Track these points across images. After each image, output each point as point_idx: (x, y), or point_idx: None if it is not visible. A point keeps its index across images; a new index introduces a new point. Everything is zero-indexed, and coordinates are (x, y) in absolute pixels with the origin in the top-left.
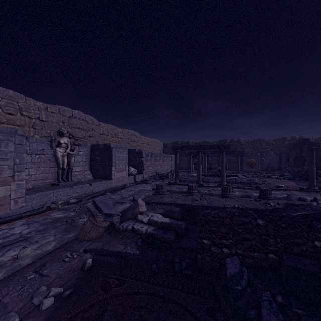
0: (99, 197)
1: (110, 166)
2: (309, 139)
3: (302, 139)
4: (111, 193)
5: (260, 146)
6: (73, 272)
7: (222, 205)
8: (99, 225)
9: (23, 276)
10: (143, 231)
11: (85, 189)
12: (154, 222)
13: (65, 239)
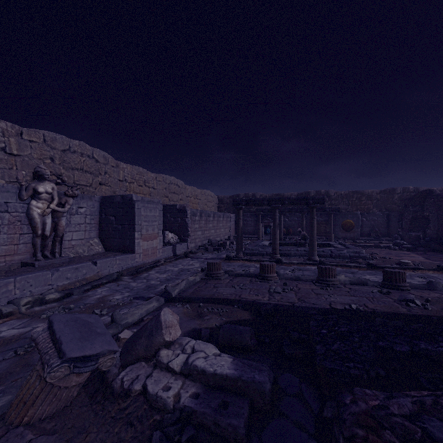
0: (107, 287)
1: (132, 232)
2: (434, 190)
3: (424, 191)
4: (130, 277)
5: (358, 201)
6: None
7: (327, 304)
8: (59, 385)
9: None
10: (167, 403)
11: (82, 272)
12: (196, 373)
13: None
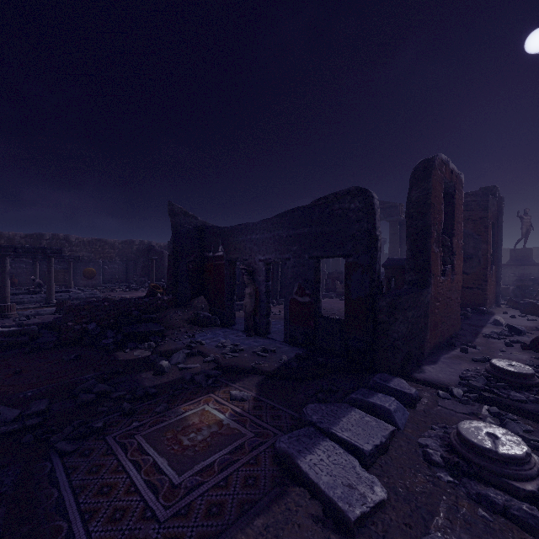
0: None
1: None
2: (155, 246)
3: (149, 246)
4: None
5: (101, 249)
6: None
7: None
8: None
9: None
10: None
11: None
12: None
13: None
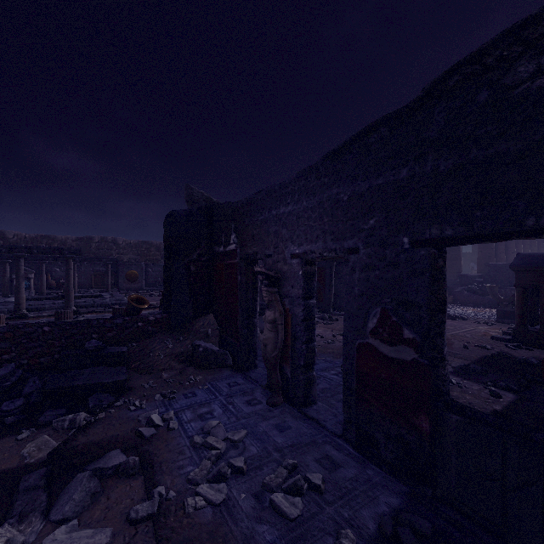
0: None
1: None
2: None
3: None
4: None
5: (147, 252)
6: None
7: None
8: None
9: None
10: None
11: None
12: None
13: None
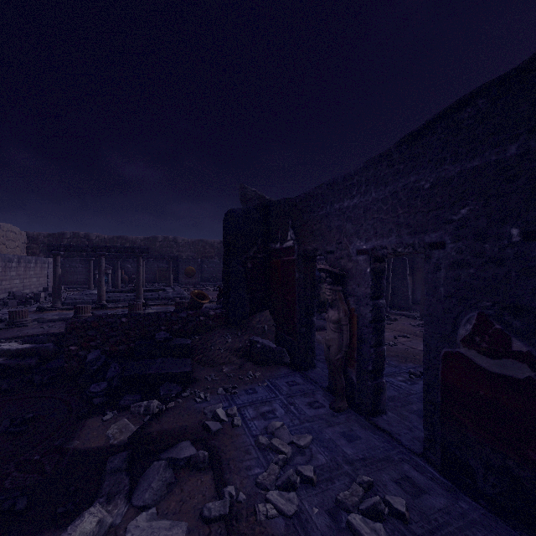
0: None
1: None
2: None
3: None
4: None
5: (203, 249)
6: None
7: None
8: None
9: None
10: None
11: None
12: (4, 352)
13: None
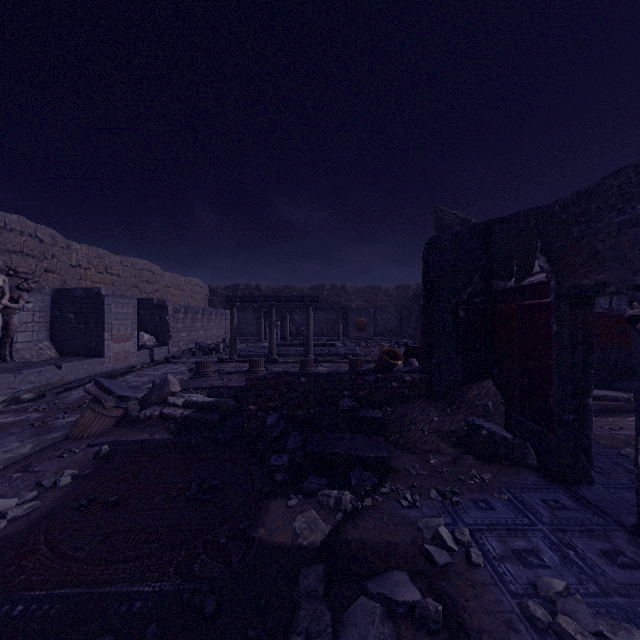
0: (81, 390)
1: (100, 332)
2: None
3: None
4: None
5: (375, 297)
6: (84, 462)
7: None
8: (106, 415)
9: (3, 477)
10: (176, 416)
11: (47, 377)
12: (192, 404)
13: (48, 440)
